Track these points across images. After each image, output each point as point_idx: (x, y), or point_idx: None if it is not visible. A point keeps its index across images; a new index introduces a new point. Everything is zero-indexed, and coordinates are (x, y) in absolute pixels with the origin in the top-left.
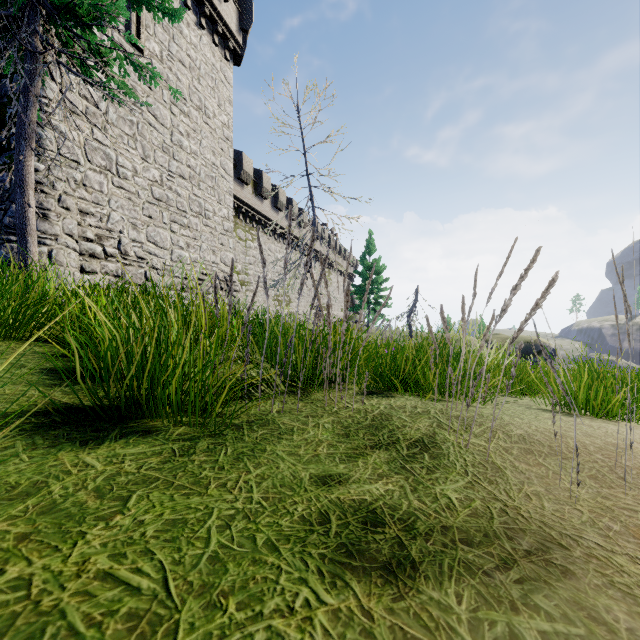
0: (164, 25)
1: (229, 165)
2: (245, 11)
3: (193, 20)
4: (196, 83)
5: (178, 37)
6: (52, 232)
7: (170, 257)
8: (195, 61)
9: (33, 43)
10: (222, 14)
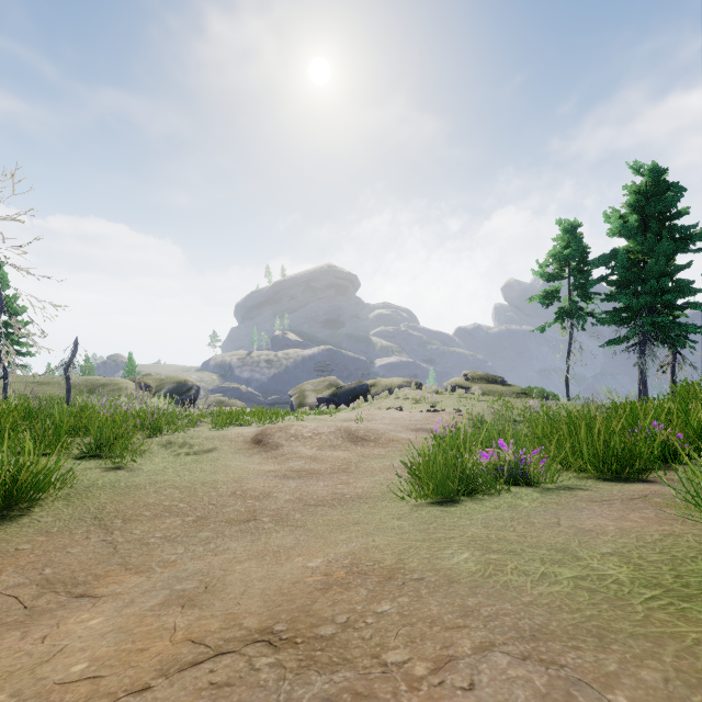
0: None
1: None
2: None
3: None
4: None
5: None
6: None
7: None
8: None
9: None
10: None
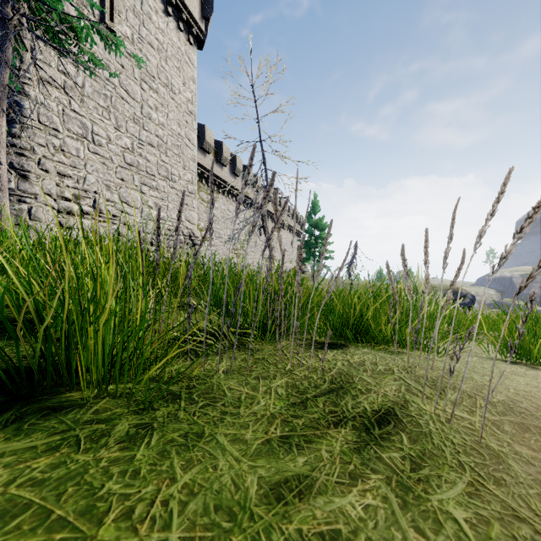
0: (135, 11)
1: (193, 136)
2: (207, 2)
3: (161, 8)
4: (163, 63)
5: (147, 22)
6: (32, 191)
7: (140, 215)
8: (163, 44)
9: (4, 11)
10: (186, 3)
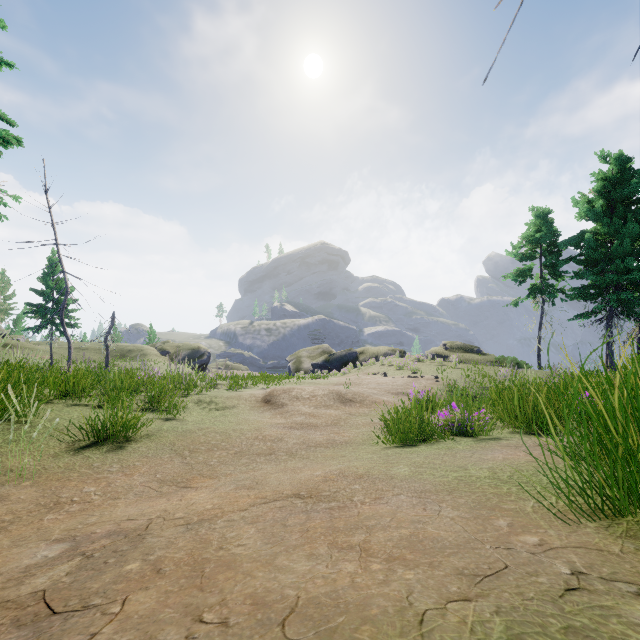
0: None
1: None
2: None
3: None
4: None
5: None
6: None
7: None
8: None
9: None
10: None
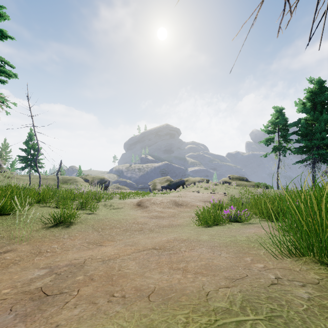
0: None
1: None
2: None
3: None
4: None
5: None
6: None
7: None
8: None
9: None
10: None
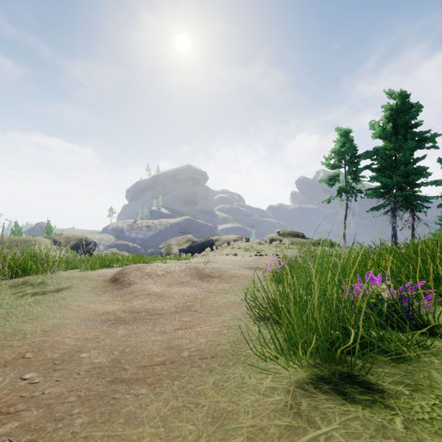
0: None
1: None
2: None
3: None
4: None
5: None
6: None
7: None
8: None
9: None
10: None
